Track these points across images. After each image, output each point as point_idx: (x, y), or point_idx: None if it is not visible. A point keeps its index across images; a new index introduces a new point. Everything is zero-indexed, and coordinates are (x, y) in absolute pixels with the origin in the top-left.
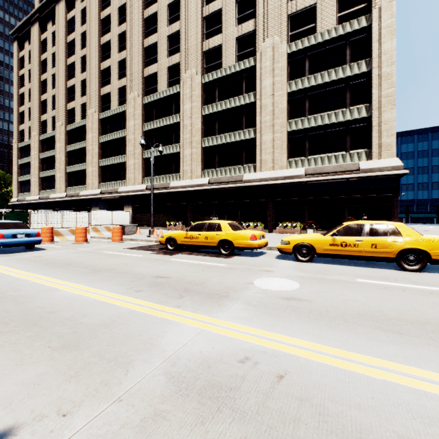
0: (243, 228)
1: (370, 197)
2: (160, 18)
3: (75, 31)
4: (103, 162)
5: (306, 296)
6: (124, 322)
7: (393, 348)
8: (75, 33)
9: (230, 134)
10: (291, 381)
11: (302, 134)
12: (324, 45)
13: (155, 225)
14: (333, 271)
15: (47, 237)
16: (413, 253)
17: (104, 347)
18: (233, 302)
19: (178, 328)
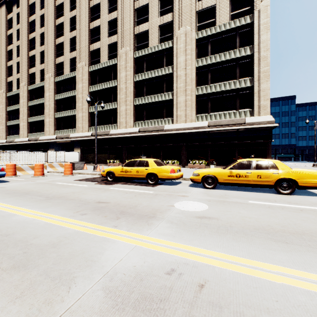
0: (164, 164)
1: (253, 143)
2: (102, 8)
3: (35, 13)
4: (58, 115)
5: (214, 215)
6: (69, 242)
7: (284, 255)
8: (36, 15)
9: (154, 96)
10: (210, 289)
11: (206, 97)
12: (221, 34)
13: (98, 162)
14: (231, 195)
15: (11, 172)
16: (286, 181)
17: (50, 266)
18: (159, 221)
19: (115, 245)
